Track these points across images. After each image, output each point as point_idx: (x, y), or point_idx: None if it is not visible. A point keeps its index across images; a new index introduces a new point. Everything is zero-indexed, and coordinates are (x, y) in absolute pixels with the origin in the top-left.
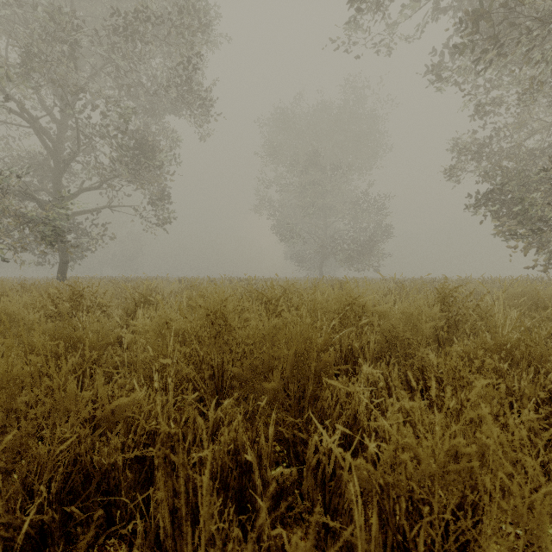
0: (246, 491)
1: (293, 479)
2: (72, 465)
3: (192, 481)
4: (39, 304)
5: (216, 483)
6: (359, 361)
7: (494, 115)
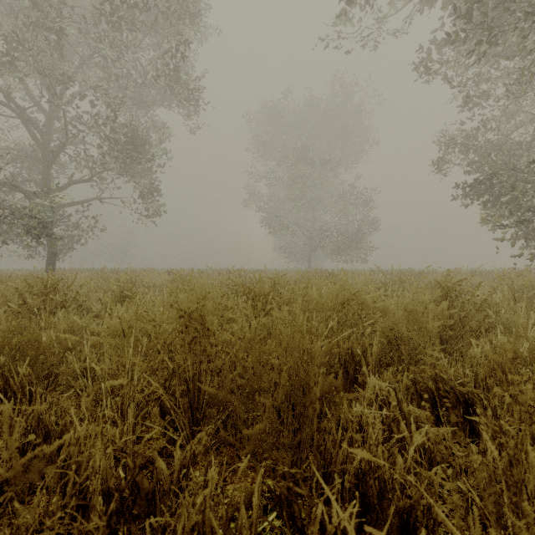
0: None
1: None
2: None
3: None
4: (5, 298)
5: None
6: (362, 369)
7: (482, 107)
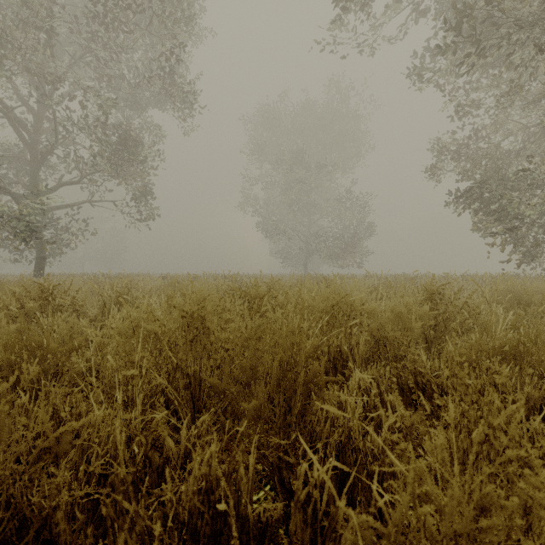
0: (221, 536)
1: (278, 516)
2: (3, 509)
3: (151, 534)
4: (2, 303)
5: (183, 533)
6: (348, 365)
7: (473, 116)
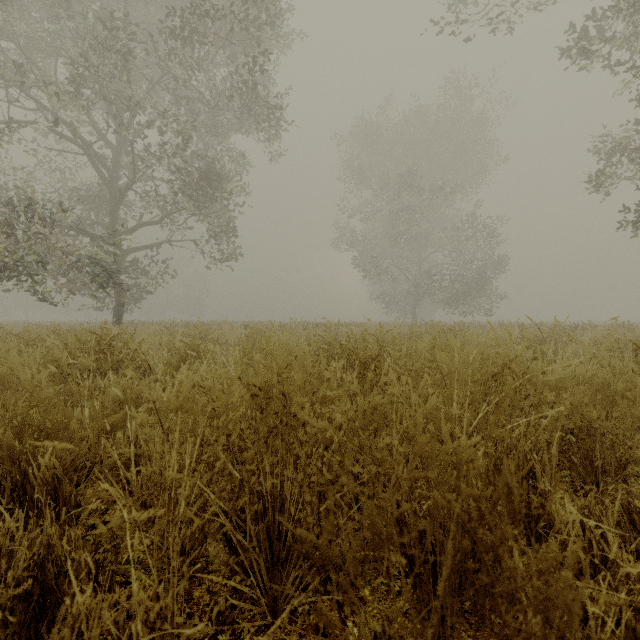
0: None
1: None
2: None
3: None
4: (52, 357)
5: None
6: (540, 486)
7: None
